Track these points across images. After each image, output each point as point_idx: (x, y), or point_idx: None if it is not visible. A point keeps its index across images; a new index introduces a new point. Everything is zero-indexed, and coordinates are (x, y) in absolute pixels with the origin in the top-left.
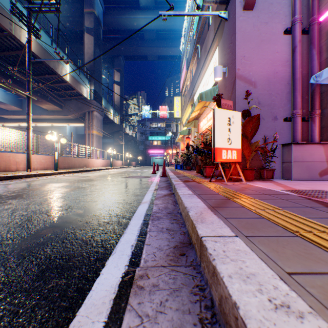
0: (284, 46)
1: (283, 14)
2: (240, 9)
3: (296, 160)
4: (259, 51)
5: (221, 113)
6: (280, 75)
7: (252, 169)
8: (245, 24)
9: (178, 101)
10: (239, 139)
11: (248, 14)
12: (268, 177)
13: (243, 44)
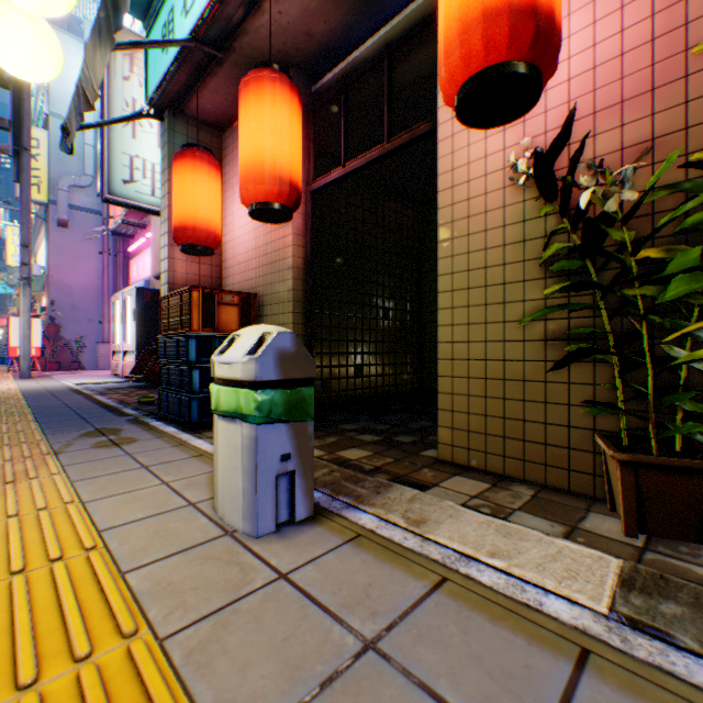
0: (101, 263)
1: (100, 238)
2: (55, 225)
3: (104, 355)
4: (76, 264)
5: (19, 321)
6: (98, 286)
7: (57, 362)
8: (62, 239)
9: (19, 235)
10: (41, 340)
11: (64, 231)
12: (78, 368)
13: (59, 255)
